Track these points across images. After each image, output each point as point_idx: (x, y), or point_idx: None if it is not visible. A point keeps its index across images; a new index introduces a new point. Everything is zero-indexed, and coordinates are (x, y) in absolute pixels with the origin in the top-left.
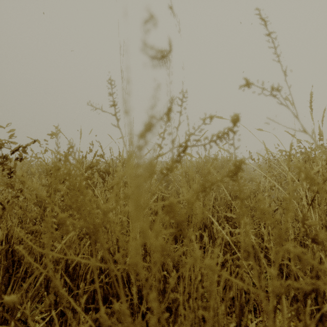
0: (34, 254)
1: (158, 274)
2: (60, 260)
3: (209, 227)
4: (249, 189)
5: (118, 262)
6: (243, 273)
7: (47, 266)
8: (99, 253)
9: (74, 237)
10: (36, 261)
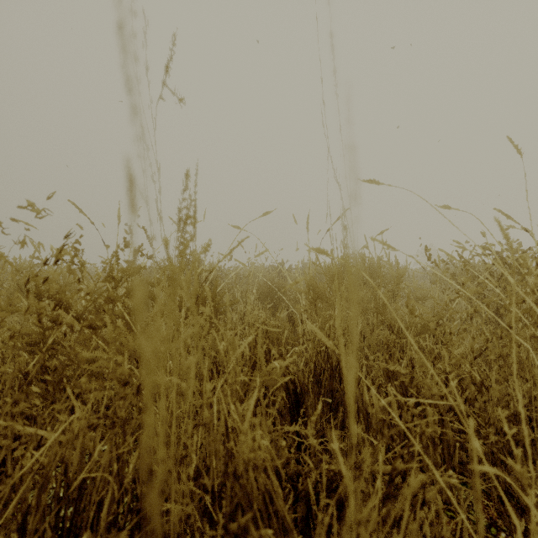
0: (0, 457)
1: (252, 529)
2: (50, 471)
3: None
4: (425, 317)
5: (170, 482)
6: None
7: (25, 483)
8: (132, 458)
9: (78, 425)
10: (13, 463)
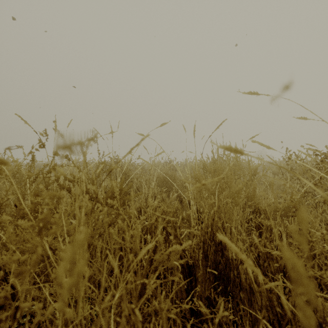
0: None
1: None
2: None
3: (235, 263)
4: (286, 202)
5: None
6: None
7: None
8: None
9: None
10: None
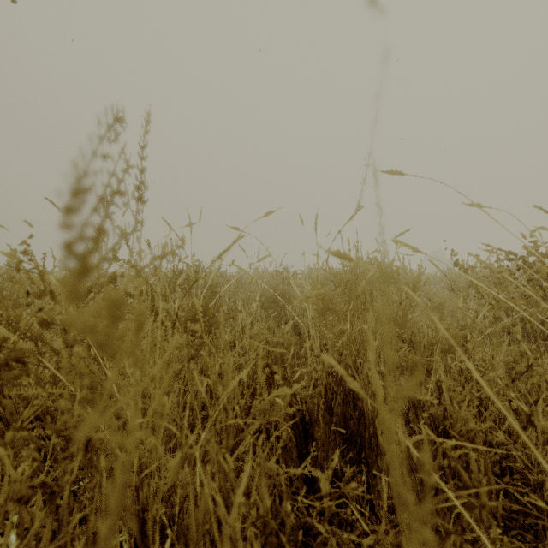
0: None
1: None
2: None
3: (370, 418)
4: (451, 331)
5: None
6: (464, 545)
7: None
8: (77, 544)
9: (2, 499)
10: None
